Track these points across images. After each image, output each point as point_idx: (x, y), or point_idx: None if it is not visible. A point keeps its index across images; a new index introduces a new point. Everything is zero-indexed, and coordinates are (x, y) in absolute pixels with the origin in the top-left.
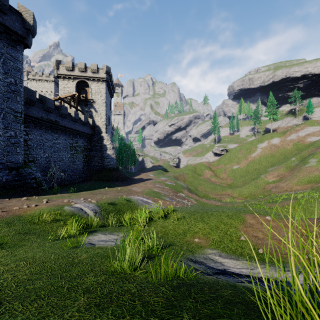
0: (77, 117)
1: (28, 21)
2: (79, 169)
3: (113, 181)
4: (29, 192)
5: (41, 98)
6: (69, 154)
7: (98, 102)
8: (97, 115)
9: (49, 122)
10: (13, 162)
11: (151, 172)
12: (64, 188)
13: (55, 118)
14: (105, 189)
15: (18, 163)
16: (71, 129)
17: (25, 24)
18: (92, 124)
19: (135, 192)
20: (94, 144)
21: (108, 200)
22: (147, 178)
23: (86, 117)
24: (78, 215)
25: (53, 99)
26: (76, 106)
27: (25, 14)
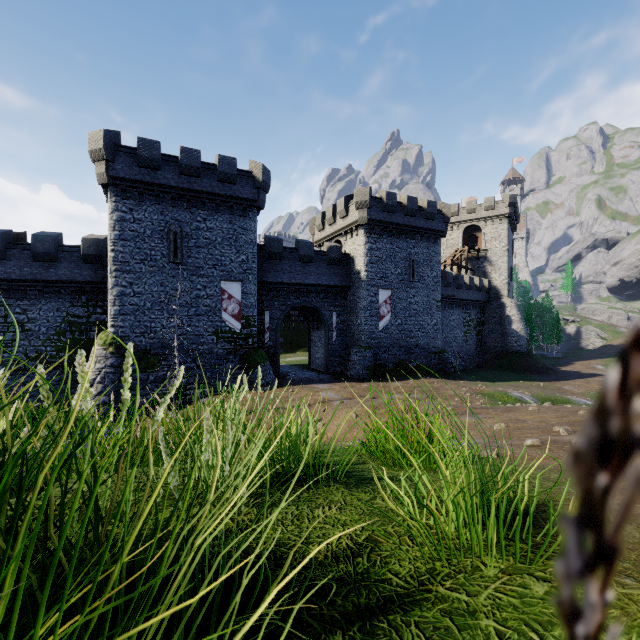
0: (472, 284)
1: (447, 215)
2: (472, 350)
3: (526, 372)
4: (453, 376)
5: (441, 273)
6: (462, 332)
7: (496, 252)
8: (494, 271)
9: (447, 298)
10: (435, 347)
11: (599, 361)
12: (465, 375)
13: (451, 292)
14: (521, 383)
15: (438, 348)
16: (465, 300)
17: (444, 219)
18: (487, 286)
19: (569, 392)
20: (489, 314)
21: (541, 395)
22: (589, 373)
23: (481, 279)
24: (523, 401)
25: (443, 266)
26: (466, 265)
27: (445, 210)
